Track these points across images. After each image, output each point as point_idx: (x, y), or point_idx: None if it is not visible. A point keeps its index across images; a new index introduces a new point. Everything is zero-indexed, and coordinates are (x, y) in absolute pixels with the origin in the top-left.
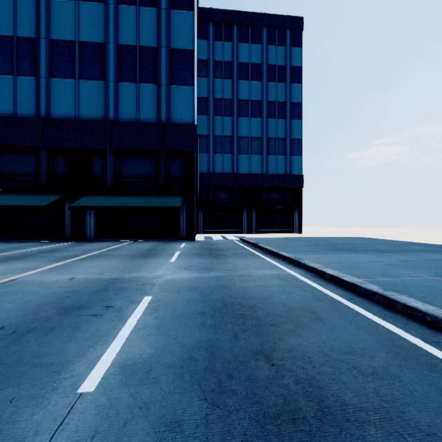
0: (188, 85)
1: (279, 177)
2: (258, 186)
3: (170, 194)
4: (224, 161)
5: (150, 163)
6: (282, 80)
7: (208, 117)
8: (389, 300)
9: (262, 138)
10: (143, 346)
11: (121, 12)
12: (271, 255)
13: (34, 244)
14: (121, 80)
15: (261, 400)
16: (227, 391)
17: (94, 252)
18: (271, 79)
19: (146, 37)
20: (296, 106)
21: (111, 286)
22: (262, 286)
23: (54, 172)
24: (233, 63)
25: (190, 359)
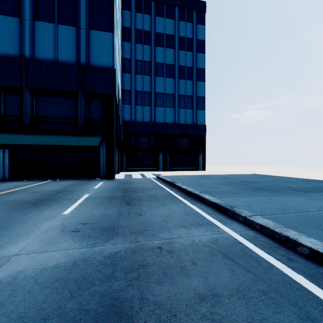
0: (108, 31)
1: (188, 126)
2: (171, 133)
3: (90, 134)
4: (144, 112)
5: (70, 104)
6: (190, 49)
7: (131, 75)
8: None
9: (175, 95)
10: None
11: None
12: (191, 197)
13: None
14: (38, 19)
15: None
16: None
17: None
18: (182, 48)
19: None
20: (201, 71)
21: None
22: (206, 298)
23: None
24: (151, 32)
25: None
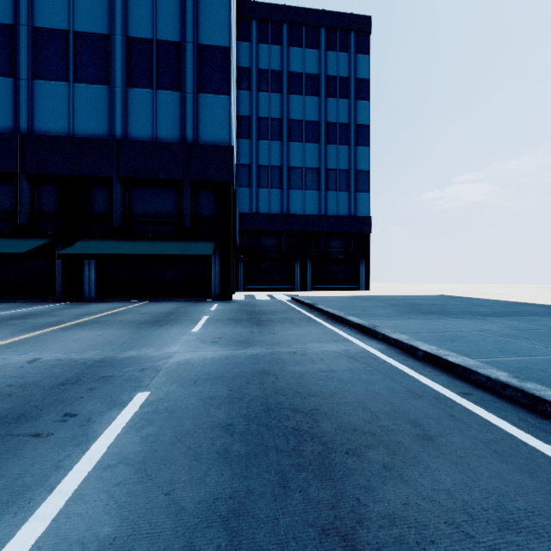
0: (223, 93)
1: (341, 219)
2: (315, 230)
3: (199, 238)
4: (270, 198)
5: (172, 197)
6: (344, 96)
7: (251, 141)
8: (533, 398)
9: (320, 169)
10: (98, 515)
11: None
12: (334, 320)
13: (9, 305)
14: (131, 85)
15: None
16: None
17: (88, 317)
18: (331, 94)
19: (166, 28)
20: (363, 129)
21: (89, 374)
22: (326, 371)
23: (39, 208)
24: (282, 72)
25: None
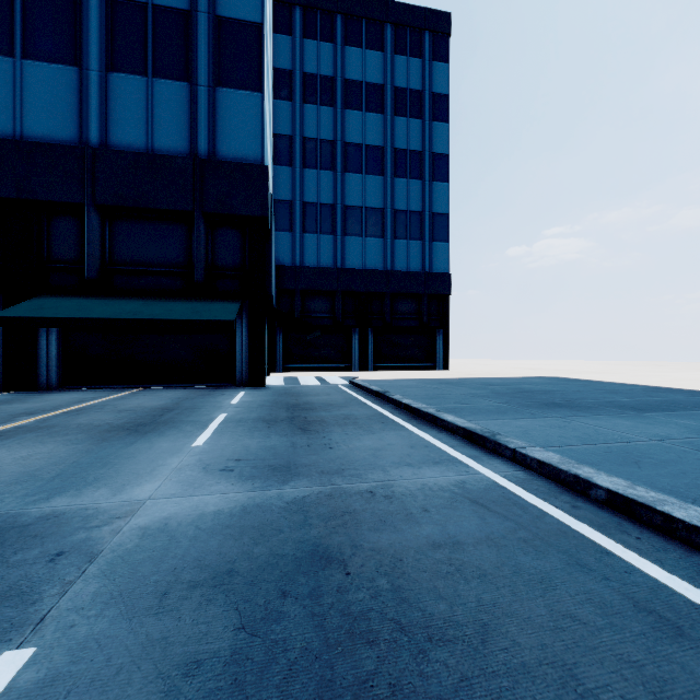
0: (253, 89)
1: (412, 276)
2: (378, 290)
3: (217, 297)
4: (320, 246)
5: (177, 236)
6: (417, 115)
7: (293, 169)
8: None
9: (385, 210)
10: None
11: None
12: (421, 419)
13: None
14: (114, 68)
15: None
16: None
17: (25, 419)
18: (400, 112)
19: None
20: (440, 160)
21: None
22: (443, 545)
23: None
24: (335, 79)
25: None
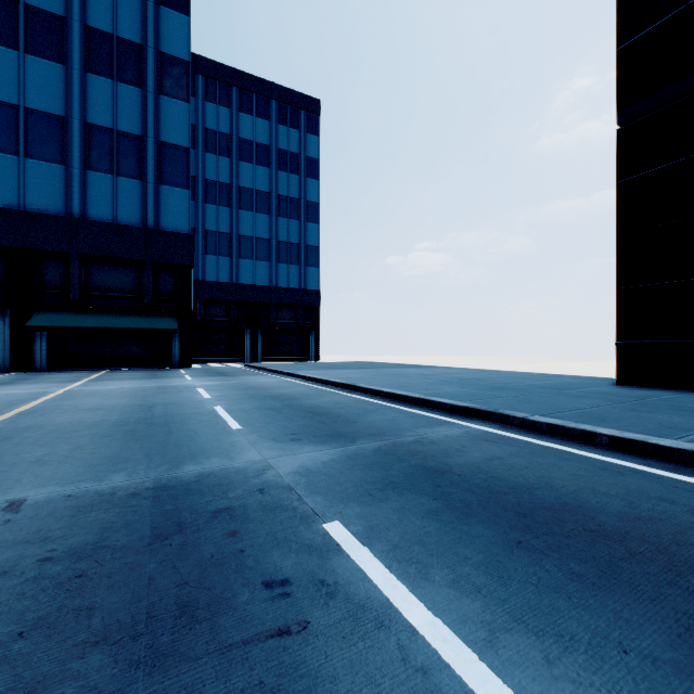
0: (183, 187)
1: (292, 291)
2: (266, 301)
3: (160, 313)
4: (219, 265)
5: (132, 274)
6: (295, 171)
7: (197, 203)
8: (327, 381)
9: (271, 241)
10: (217, 394)
11: (90, 82)
12: (277, 374)
13: None
14: (90, 168)
15: (265, 395)
16: (255, 395)
17: (88, 378)
18: (282, 168)
19: (127, 121)
20: (313, 206)
21: (165, 388)
22: (268, 383)
23: None
24: (231, 136)
25: (239, 394)
